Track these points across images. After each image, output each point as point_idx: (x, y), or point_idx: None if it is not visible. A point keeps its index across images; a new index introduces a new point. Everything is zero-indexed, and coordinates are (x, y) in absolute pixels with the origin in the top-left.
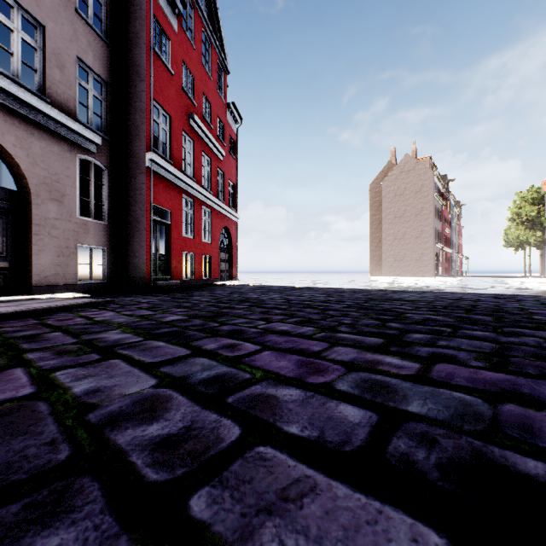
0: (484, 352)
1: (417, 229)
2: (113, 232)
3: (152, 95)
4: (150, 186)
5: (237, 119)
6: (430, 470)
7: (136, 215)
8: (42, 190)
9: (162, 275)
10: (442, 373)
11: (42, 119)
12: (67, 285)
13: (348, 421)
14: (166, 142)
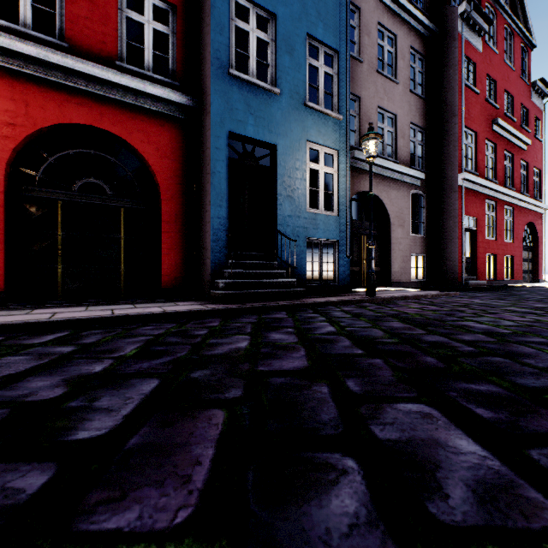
0: None
1: None
2: (428, 242)
3: (463, 124)
4: (461, 201)
5: (545, 94)
6: None
7: (448, 227)
8: (395, 221)
9: (467, 276)
10: None
11: (396, 176)
12: (406, 282)
13: None
14: (471, 157)
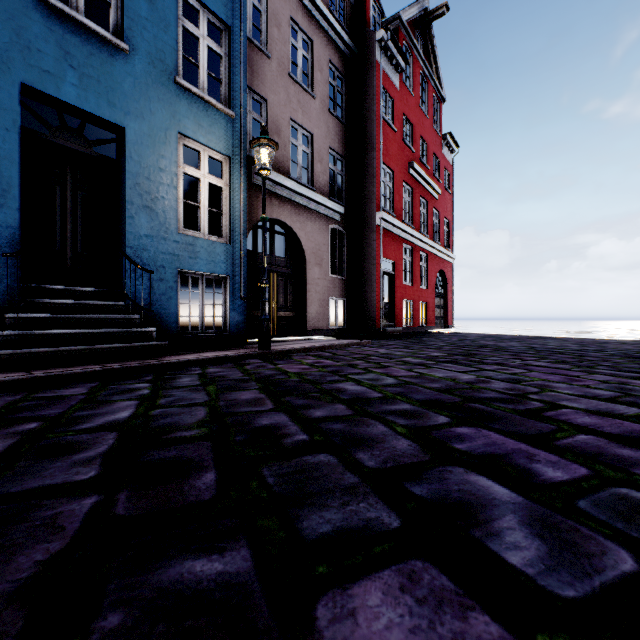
0: None
1: None
2: (349, 285)
3: (381, 159)
4: (380, 242)
5: (453, 148)
6: None
7: (368, 269)
8: (311, 258)
9: (386, 322)
10: None
11: (312, 205)
12: (324, 329)
13: (600, 393)
14: (390, 197)
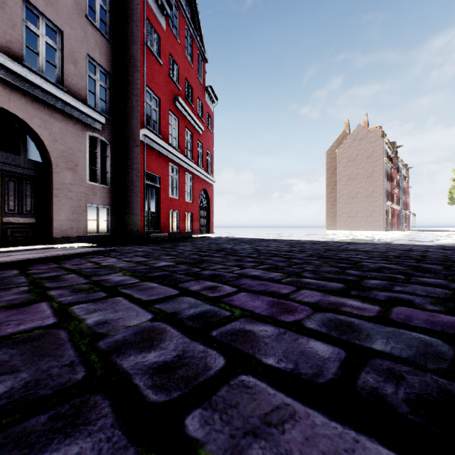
0: (438, 297)
1: (368, 189)
2: (114, 194)
3: (145, 82)
4: (144, 156)
5: (214, 100)
6: (399, 404)
7: (132, 180)
8: (60, 161)
9: (153, 229)
10: (401, 315)
11: (60, 105)
12: (80, 237)
13: (319, 356)
14: (157, 120)
